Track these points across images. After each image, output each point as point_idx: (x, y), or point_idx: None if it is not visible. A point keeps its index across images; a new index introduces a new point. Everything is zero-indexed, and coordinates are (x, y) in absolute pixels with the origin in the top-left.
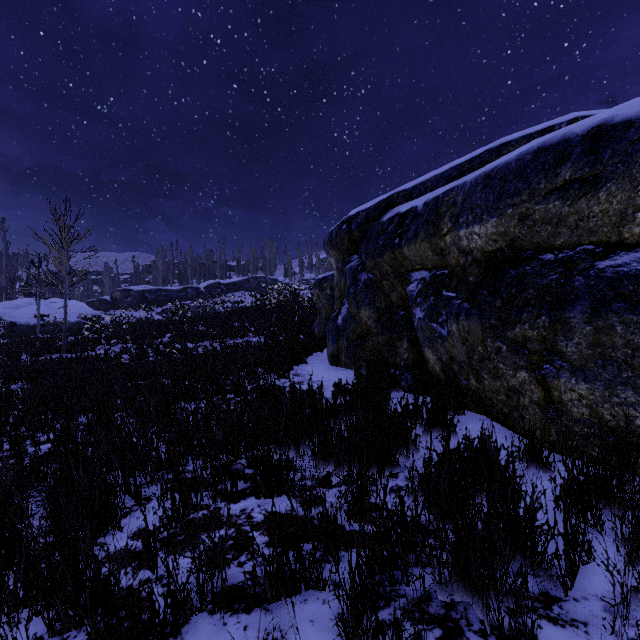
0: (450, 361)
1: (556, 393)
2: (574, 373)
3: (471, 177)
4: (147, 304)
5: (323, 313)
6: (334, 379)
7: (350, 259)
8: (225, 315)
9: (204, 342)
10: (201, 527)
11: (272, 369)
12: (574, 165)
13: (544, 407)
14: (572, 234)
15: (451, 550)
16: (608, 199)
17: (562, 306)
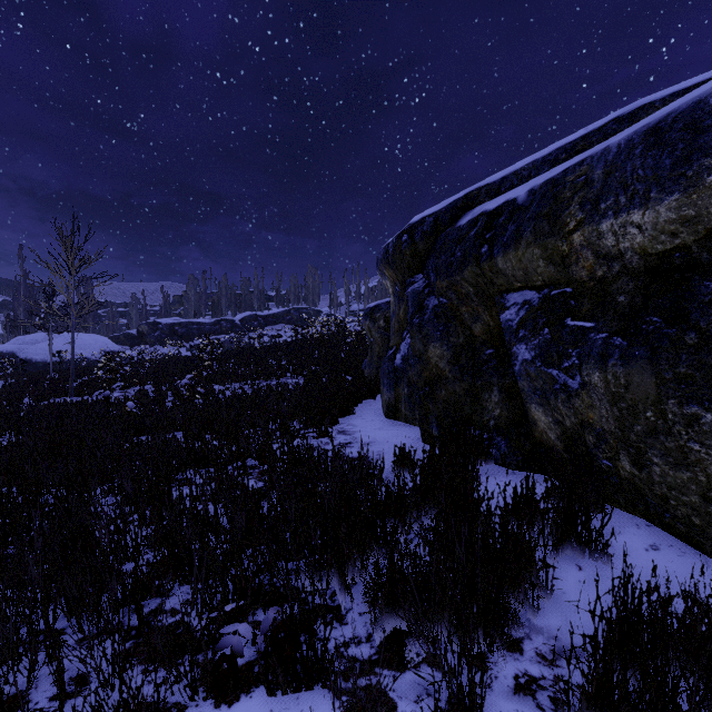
0: (580, 428)
1: None
2: None
3: (616, 139)
4: (177, 339)
5: (375, 350)
6: (393, 440)
7: (413, 280)
8: (260, 351)
9: (233, 384)
10: None
11: (311, 423)
12: None
13: None
14: None
15: None
16: None
17: None
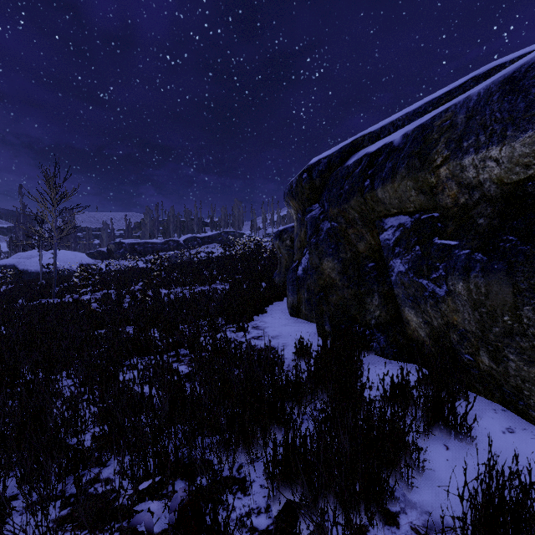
0: (445, 328)
1: None
2: None
3: (476, 89)
4: (136, 254)
5: (283, 263)
6: (295, 334)
7: (311, 208)
8: (197, 264)
9: (176, 289)
10: None
11: (232, 320)
12: None
13: None
14: None
15: None
16: None
17: None
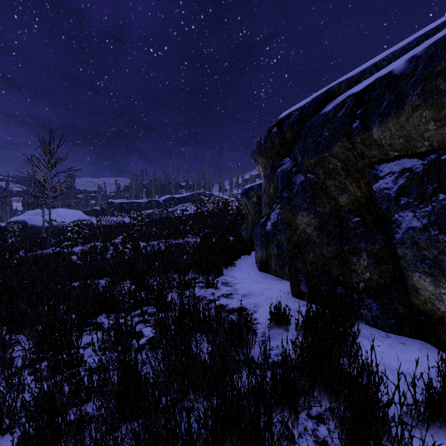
0: None
1: None
2: None
3: None
4: (124, 212)
5: (250, 218)
6: (266, 293)
7: (281, 162)
8: (173, 220)
9: (153, 242)
10: None
11: (202, 274)
12: None
13: None
14: None
15: None
16: None
17: None
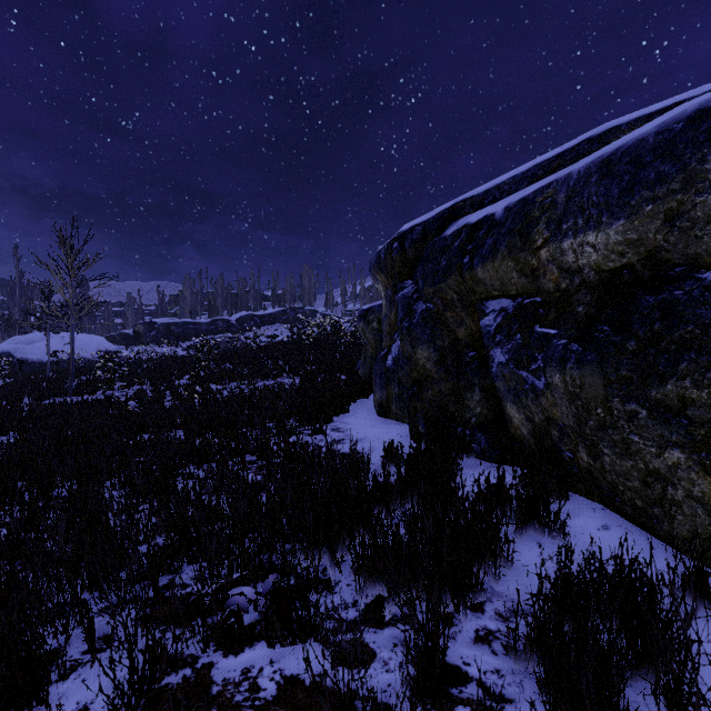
0: (546, 424)
1: None
2: None
3: (578, 166)
4: (173, 338)
5: (369, 351)
6: (383, 437)
7: (403, 285)
8: (257, 351)
9: (231, 383)
10: (176, 708)
11: (306, 421)
12: None
13: None
14: None
15: None
16: None
17: None
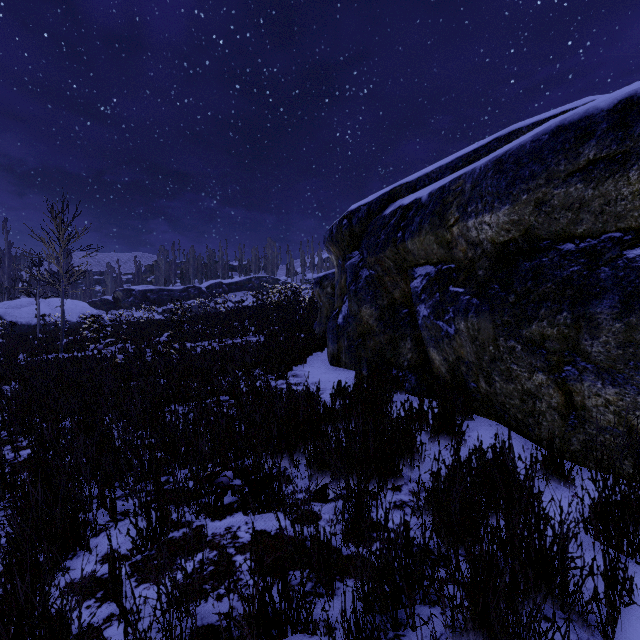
0: (457, 362)
1: (578, 398)
2: (600, 376)
3: (480, 163)
4: (149, 304)
5: (324, 312)
6: (334, 380)
7: (351, 255)
8: (225, 315)
9: (203, 342)
10: (180, 549)
11: (270, 370)
12: (599, 143)
13: (564, 413)
14: (596, 220)
15: (467, 591)
16: (639, 179)
17: (586, 300)
